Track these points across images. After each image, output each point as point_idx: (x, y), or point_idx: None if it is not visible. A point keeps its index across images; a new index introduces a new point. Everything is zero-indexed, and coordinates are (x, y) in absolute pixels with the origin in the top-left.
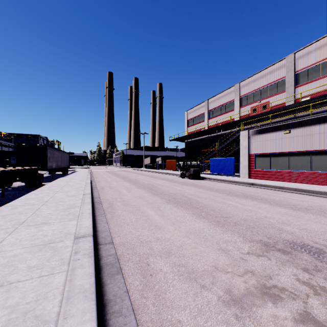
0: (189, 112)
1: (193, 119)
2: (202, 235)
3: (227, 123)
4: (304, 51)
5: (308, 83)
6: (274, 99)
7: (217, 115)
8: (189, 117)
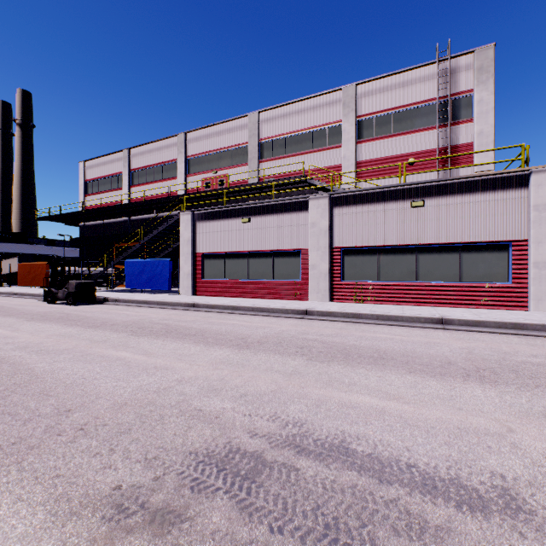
0: (90, 164)
1: (100, 181)
2: None
3: (164, 197)
4: (269, 114)
5: (273, 160)
6: (234, 172)
7: (148, 181)
8: (90, 176)
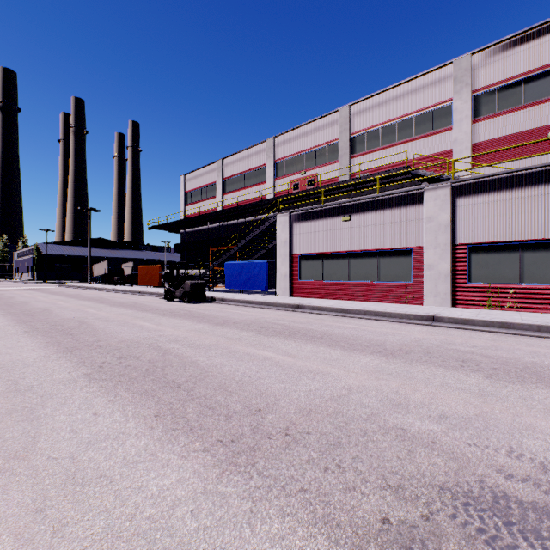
0: (189, 177)
1: (197, 191)
2: None
3: (255, 202)
4: (361, 106)
5: (366, 154)
6: (323, 171)
7: (238, 188)
8: (189, 188)
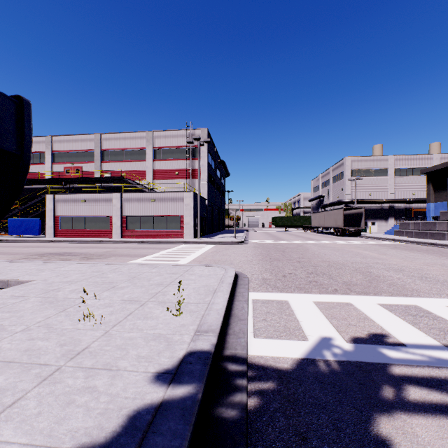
0: None
1: None
2: (2, 257)
3: (35, 179)
4: (107, 136)
5: (110, 162)
6: (86, 166)
7: None
8: None
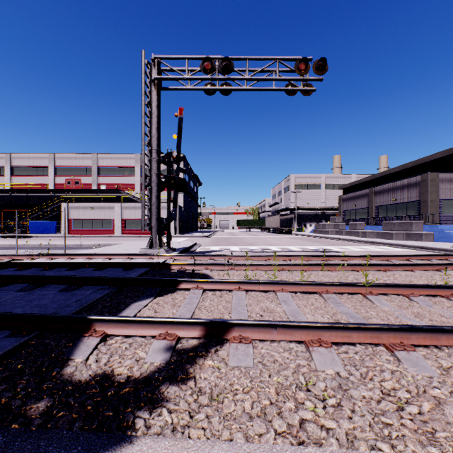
0: None
1: None
2: None
3: (43, 189)
4: (103, 156)
5: (105, 176)
6: (85, 179)
7: (26, 174)
8: None
